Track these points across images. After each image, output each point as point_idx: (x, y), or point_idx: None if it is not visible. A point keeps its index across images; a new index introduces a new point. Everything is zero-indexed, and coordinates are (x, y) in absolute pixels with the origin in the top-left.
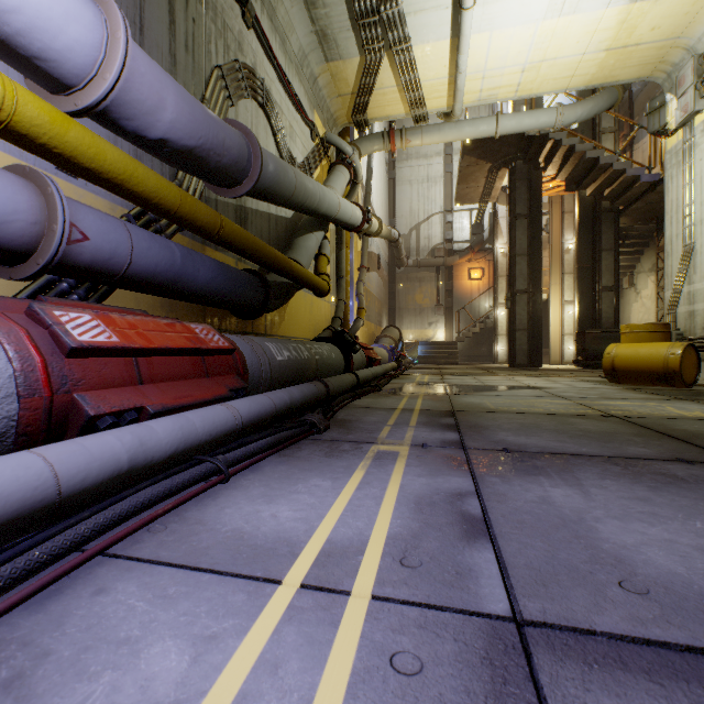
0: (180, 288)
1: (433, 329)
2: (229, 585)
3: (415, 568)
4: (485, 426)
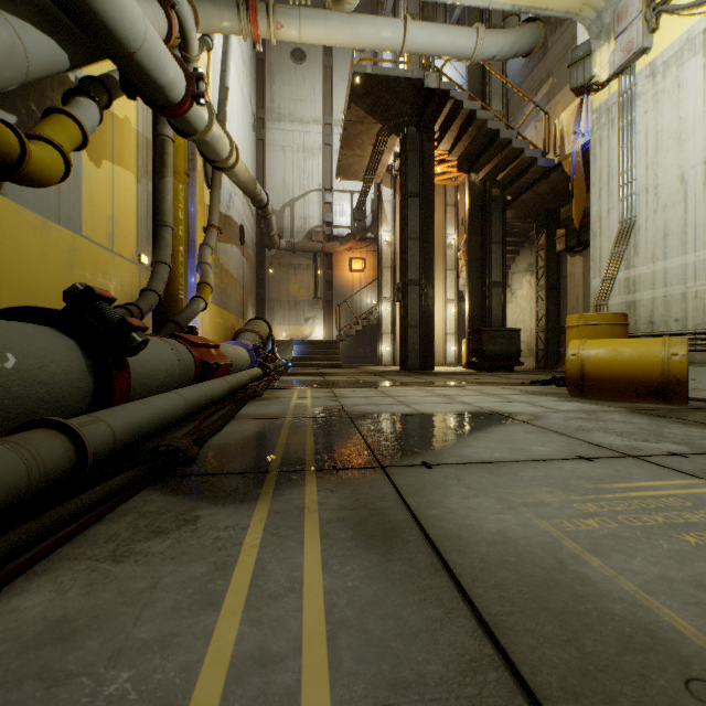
0: None
1: (311, 326)
2: None
3: None
4: None
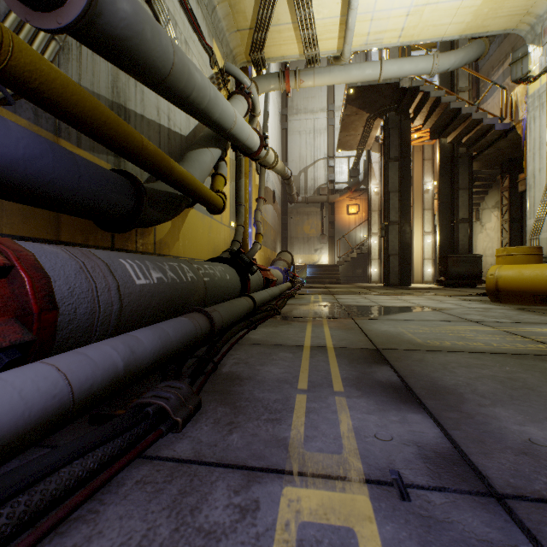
0: None
1: (319, 254)
2: None
3: None
4: (452, 388)
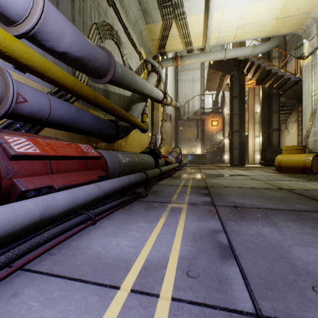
0: (75, 127)
1: (195, 148)
2: (89, 290)
3: (195, 278)
4: (223, 194)
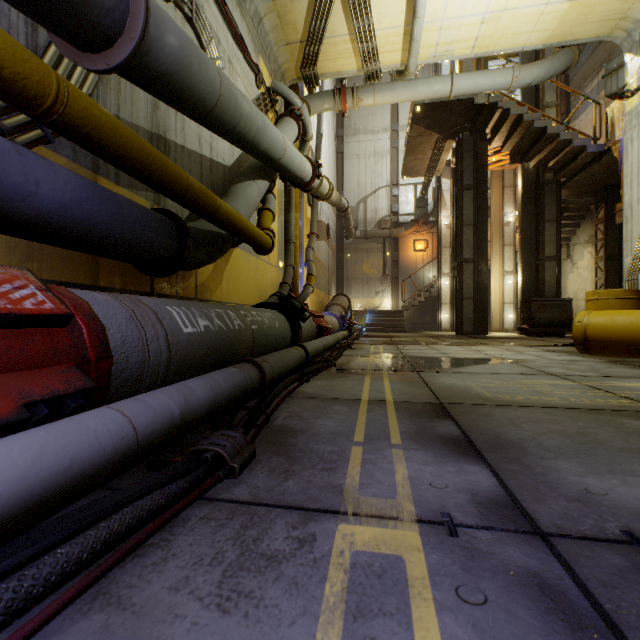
0: None
1: (380, 298)
2: None
3: None
4: (515, 442)
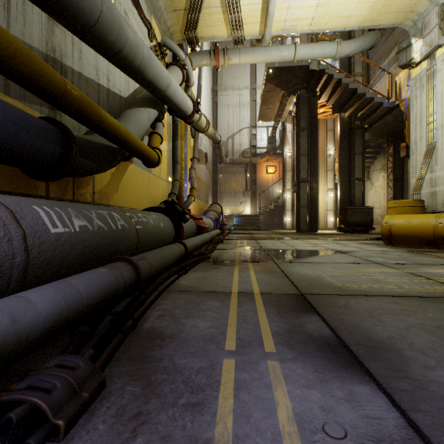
0: None
1: (243, 206)
2: None
3: None
4: (388, 343)
